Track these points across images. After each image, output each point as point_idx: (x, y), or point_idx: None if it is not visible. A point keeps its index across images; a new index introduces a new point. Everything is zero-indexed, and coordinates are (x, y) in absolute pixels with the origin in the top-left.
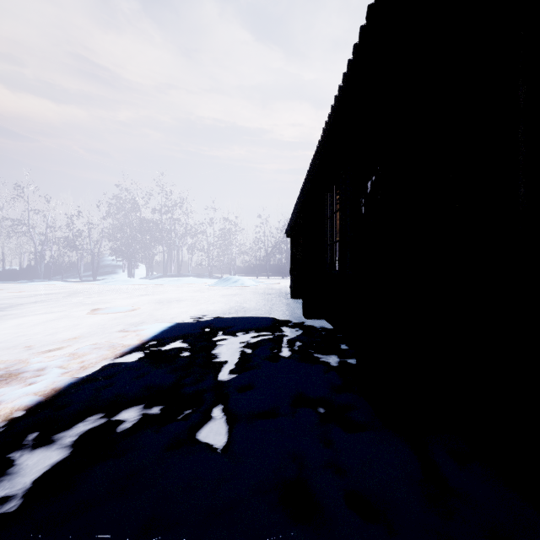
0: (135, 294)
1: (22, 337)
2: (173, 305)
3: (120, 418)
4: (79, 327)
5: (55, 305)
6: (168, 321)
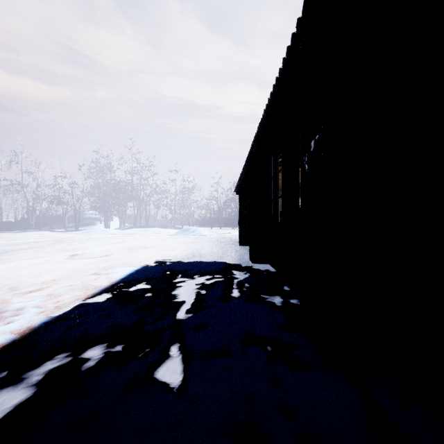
0: (109, 242)
1: (9, 279)
2: (140, 251)
3: (85, 356)
4: (59, 271)
5: (41, 251)
6: (135, 265)
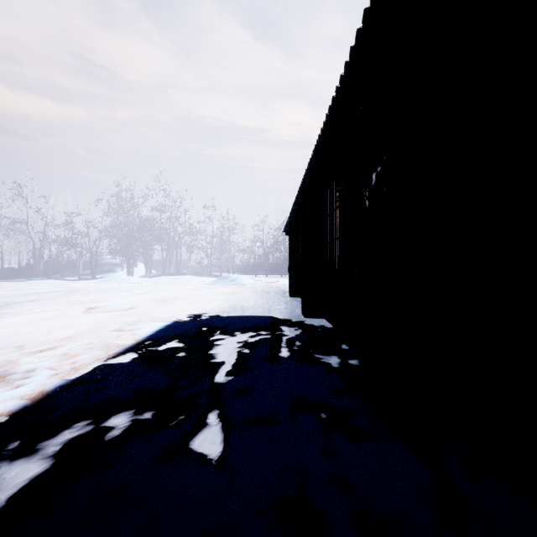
0: (133, 293)
1: (14, 336)
2: (171, 303)
3: (109, 424)
4: (74, 326)
5: (51, 304)
6: (165, 319)
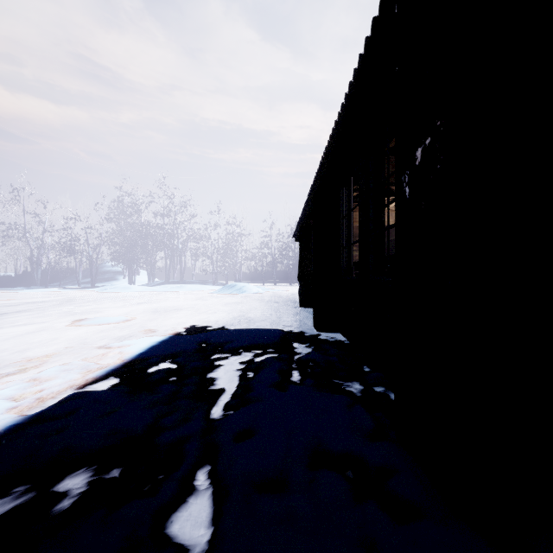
0: (132, 303)
1: None
2: (170, 314)
3: (59, 489)
4: (57, 342)
5: (40, 315)
6: (161, 334)
